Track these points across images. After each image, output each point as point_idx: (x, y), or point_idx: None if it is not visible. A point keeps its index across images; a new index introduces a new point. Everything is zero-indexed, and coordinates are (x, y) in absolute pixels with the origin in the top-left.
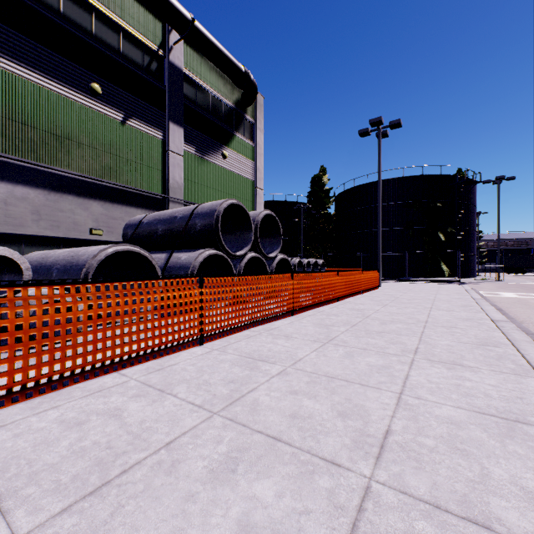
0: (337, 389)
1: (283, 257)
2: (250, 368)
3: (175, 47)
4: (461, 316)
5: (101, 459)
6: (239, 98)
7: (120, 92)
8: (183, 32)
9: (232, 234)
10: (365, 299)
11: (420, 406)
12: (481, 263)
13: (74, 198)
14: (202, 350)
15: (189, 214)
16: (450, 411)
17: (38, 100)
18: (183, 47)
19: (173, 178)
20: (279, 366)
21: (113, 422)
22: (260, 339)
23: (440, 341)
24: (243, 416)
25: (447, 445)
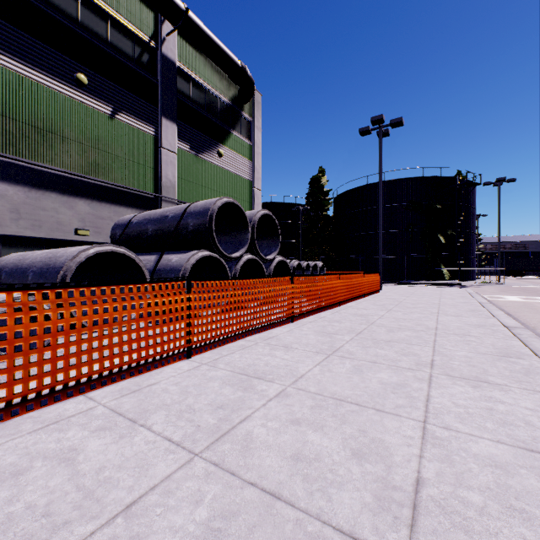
0: (348, 416)
1: (281, 259)
2: (244, 388)
3: (168, 38)
4: (472, 322)
5: (30, 536)
6: (236, 94)
7: (109, 84)
8: (176, 22)
9: (227, 235)
10: (368, 304)
11: (451, 441)
12: (481, 266)
13: (58, 195)
14: (189, 364)
15: (181, 213)
16: (491, 448)
17: (18, 90)
18: (176, 39)
19: (165, 177)
20: (277, 385)
21: (62, 471)
22: (256, 350)
23: (457, 352)
24: (232, 459)
25: (499, 503)
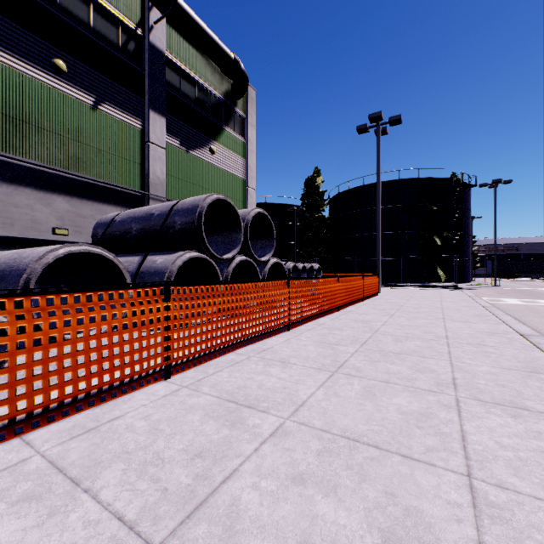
0: (367, 467)
1: (276, 261)
2: (231, 422)
3: (156, 26)
4: (483, 329)
5: None
6: (229, 89)
7: (90, 72)
8: (164, 9)
9: (219, 235)
10: (368, 308)
11: (514, 510)
12: (475, 268)
13: (33, 191)
14: (166, 387)
15: (168, 210)
16: None
17: None
18: (165, 28)
19: (153, 173)
20: (273, 418)
21: None
22: (248, 366)
23: (478, 367)
24: None
25: None
